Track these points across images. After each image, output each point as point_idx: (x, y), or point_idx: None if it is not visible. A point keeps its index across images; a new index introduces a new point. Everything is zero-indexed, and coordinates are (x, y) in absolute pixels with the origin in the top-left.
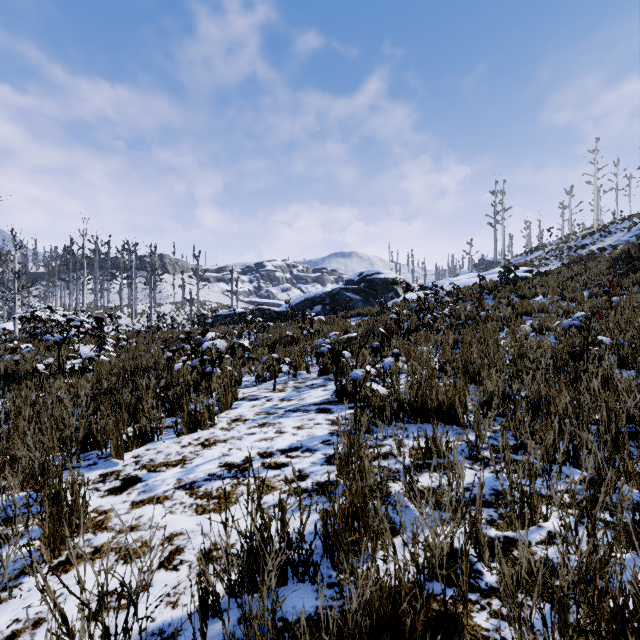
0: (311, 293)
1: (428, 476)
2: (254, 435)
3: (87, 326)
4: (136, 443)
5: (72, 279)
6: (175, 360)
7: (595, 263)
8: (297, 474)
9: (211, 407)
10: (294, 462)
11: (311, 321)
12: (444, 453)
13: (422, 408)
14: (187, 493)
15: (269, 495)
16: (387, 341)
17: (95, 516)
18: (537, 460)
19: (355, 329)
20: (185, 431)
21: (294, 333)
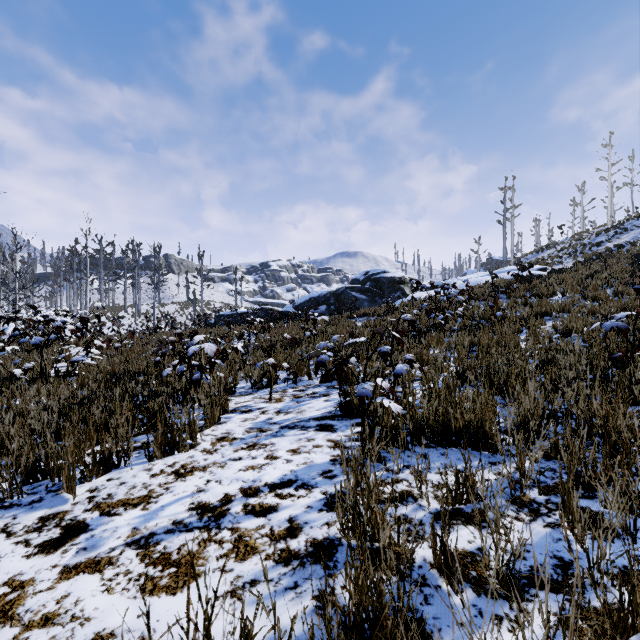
0: (315, 293)
1: (462, 532)
2: (240, 461)
3: (70, 327)
4: (96, 471)
5: (76, 279)
6: (165, 364)
7: (615, 260)
8: (287, 525)
9: (197, 421)
10: (285, 505)
11: (314, 322)
12: (479, 495)
13: (444, 429)
14: (138, 554)
15: (246, 562)
16: (398, 345)
17: (6, 593)
18: (605, 508)
19: (361, 330)
20: (159, 454)
21: (297, 334)
